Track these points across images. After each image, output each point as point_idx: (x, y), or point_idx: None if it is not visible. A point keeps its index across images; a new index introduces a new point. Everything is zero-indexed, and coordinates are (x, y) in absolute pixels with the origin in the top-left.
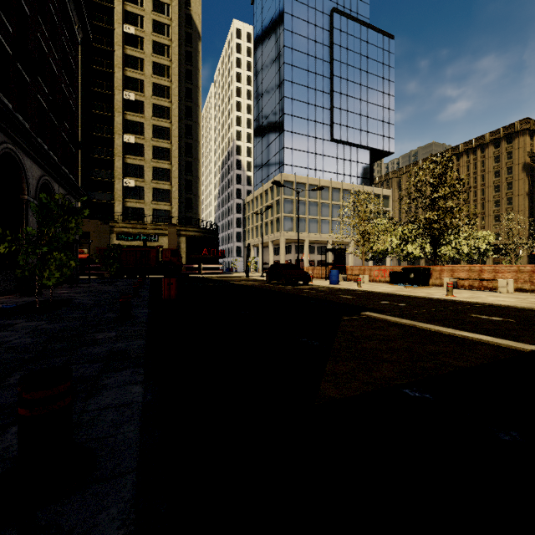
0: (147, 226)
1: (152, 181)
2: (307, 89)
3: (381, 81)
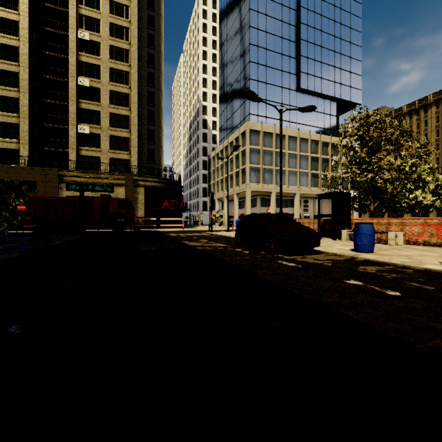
0: (101, 175)
1: (109, 128)
2: (273, 36)
3: (348, 31)
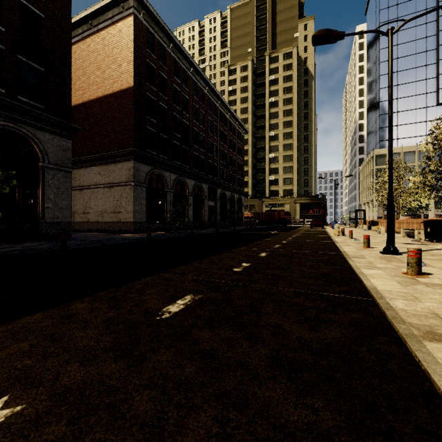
0: (279, 199)
1: (283, 175)
2: (405, 71)
3: None
